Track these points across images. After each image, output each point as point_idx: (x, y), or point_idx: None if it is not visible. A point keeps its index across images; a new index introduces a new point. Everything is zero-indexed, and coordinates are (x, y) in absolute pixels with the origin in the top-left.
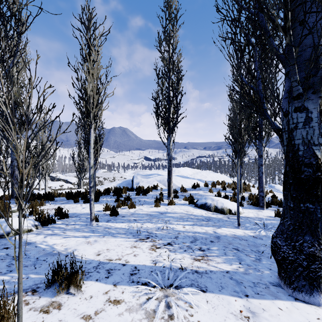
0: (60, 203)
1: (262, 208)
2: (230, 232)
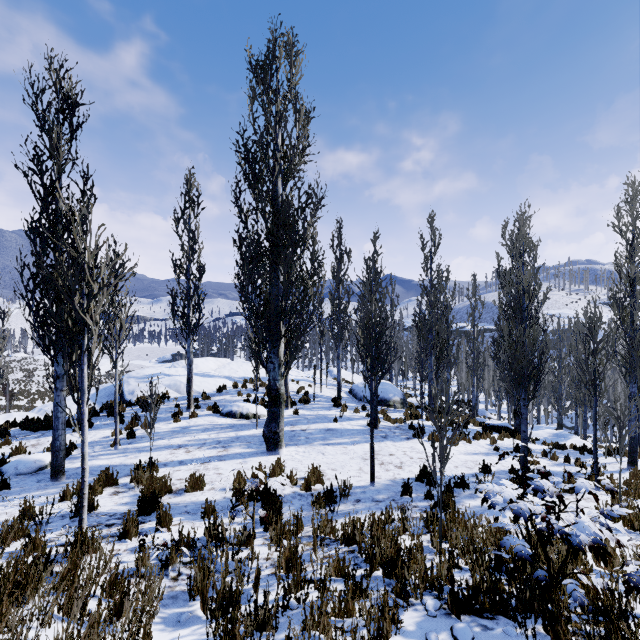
0: (31, 437)
1: (287, 407)
2: (249, 433)
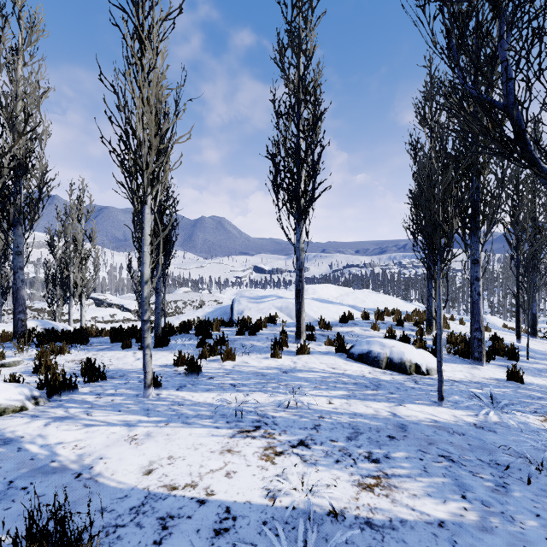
0: (96, 348)
1: (478, 361)
2: (426, 414)
